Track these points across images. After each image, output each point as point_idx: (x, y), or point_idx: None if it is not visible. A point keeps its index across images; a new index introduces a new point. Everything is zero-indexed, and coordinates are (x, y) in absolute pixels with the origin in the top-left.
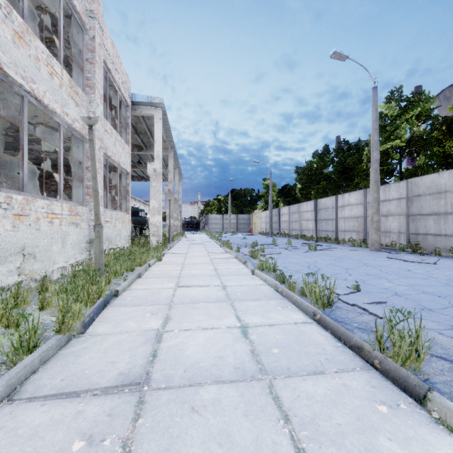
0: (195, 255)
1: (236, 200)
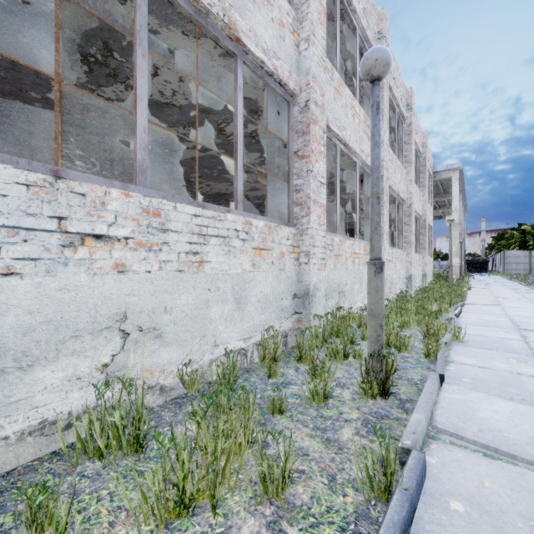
0: (498, 290)
1: None
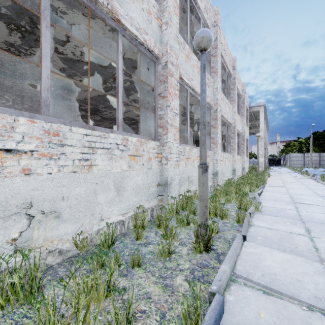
0: (285, 177)
1: (318, 141)
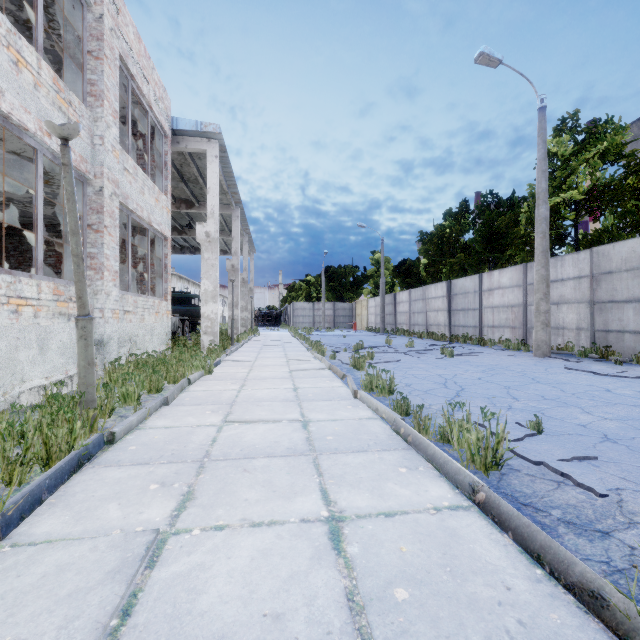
0: (266, 364)
1: (333, 282)
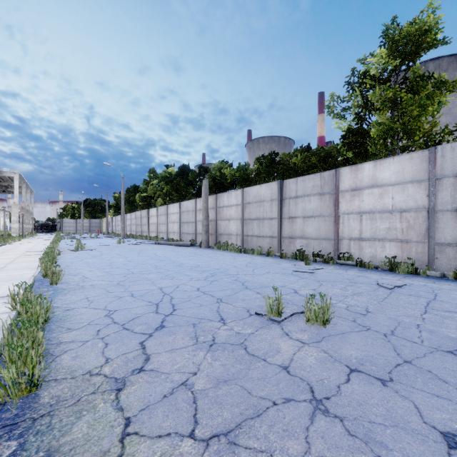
0: (36, 240)
1: (89, 208)
